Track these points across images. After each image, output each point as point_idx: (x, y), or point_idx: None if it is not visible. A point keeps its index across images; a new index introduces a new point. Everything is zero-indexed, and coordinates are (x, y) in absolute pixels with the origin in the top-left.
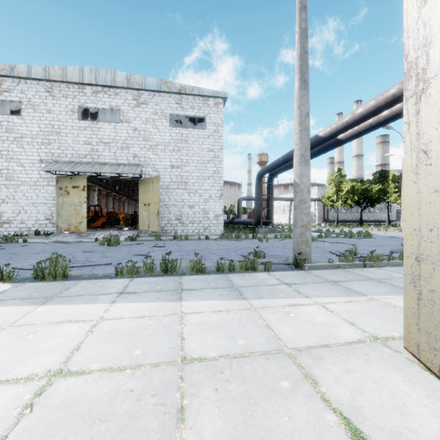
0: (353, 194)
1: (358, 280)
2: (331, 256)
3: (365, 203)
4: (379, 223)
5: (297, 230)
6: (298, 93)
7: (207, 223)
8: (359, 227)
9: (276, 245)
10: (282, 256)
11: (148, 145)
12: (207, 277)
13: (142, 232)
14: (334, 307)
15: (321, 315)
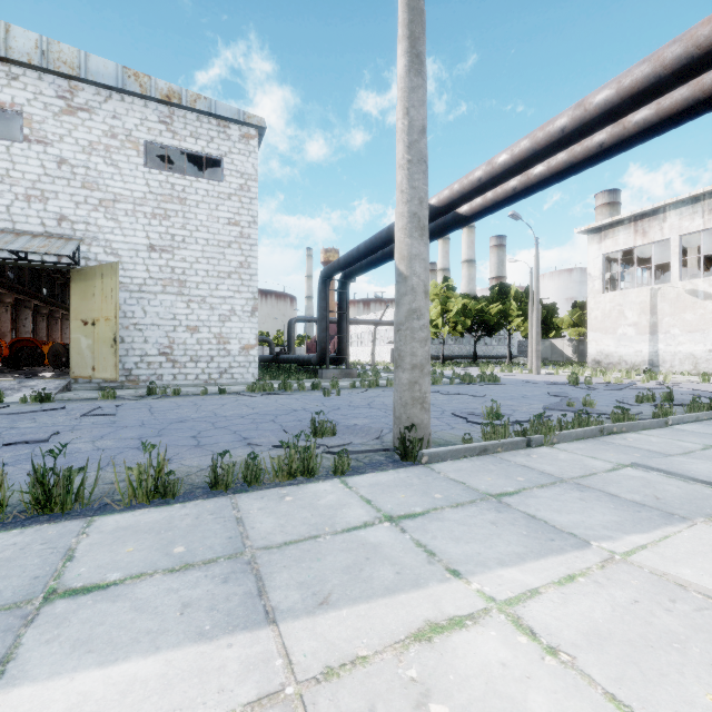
0: (464, 317)
1: (539, 487)
2: (457, 423)
3: (480, 330)
4: (497, 360)
5: (403, 376)
6: (406, 82)
7: (227, 361)
8: (473, 366)
9: (354, 401)
10: (371, 428)
11: (94, 198)
12: (174, 514)
13: (80, 380)
14: (548, 620)
15: (535, 690)
